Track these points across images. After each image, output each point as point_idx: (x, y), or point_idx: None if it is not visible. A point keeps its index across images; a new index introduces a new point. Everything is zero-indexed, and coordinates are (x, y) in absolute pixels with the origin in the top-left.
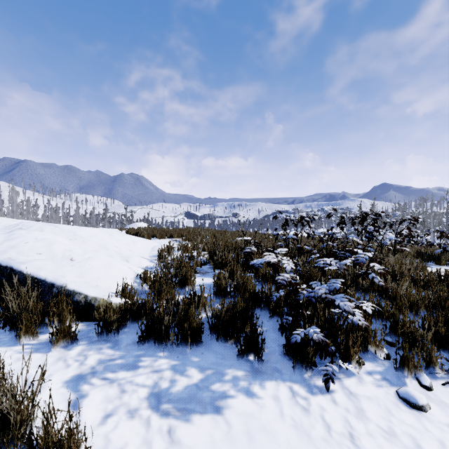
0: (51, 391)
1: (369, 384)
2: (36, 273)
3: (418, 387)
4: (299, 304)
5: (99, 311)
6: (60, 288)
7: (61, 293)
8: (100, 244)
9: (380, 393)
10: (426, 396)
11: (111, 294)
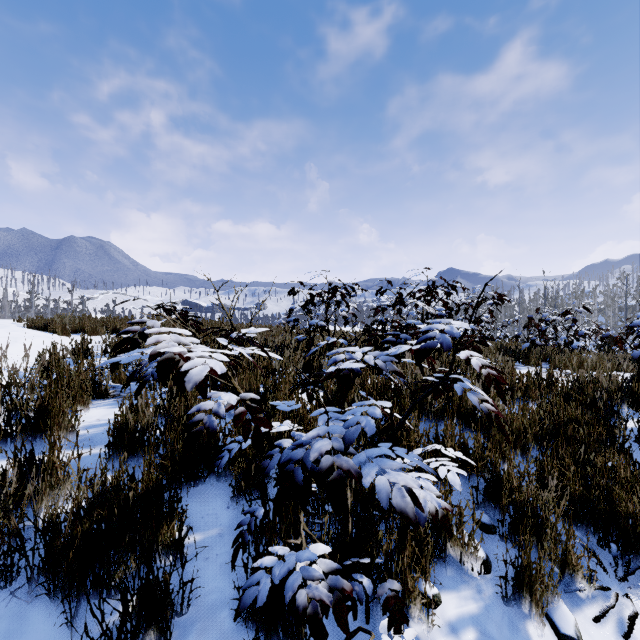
0: None
1: None
2: None
3: None
4: None
5: None
6: None
7: None
8: None
9: None
10: None
11: None
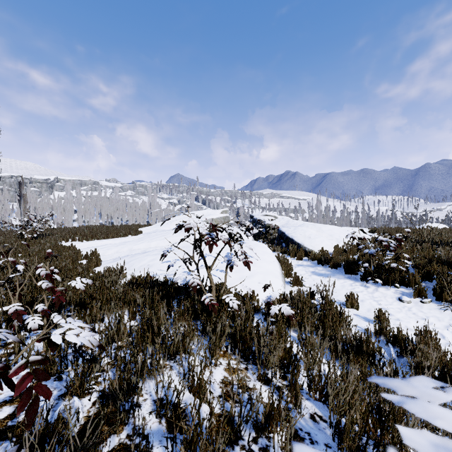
0: (292, 264)
1: (389, 291)
2: (297, 240)
3: (417, 300)
4: (369, 256)
5: (309, 252)
6: (302, 245)
7: (301, 246)
8: (330, 234)
9: (390, 294)
10: (415, 302)
11: (317, 250)
